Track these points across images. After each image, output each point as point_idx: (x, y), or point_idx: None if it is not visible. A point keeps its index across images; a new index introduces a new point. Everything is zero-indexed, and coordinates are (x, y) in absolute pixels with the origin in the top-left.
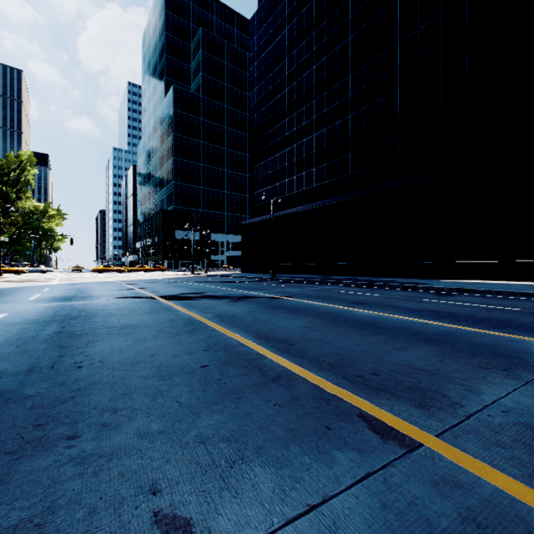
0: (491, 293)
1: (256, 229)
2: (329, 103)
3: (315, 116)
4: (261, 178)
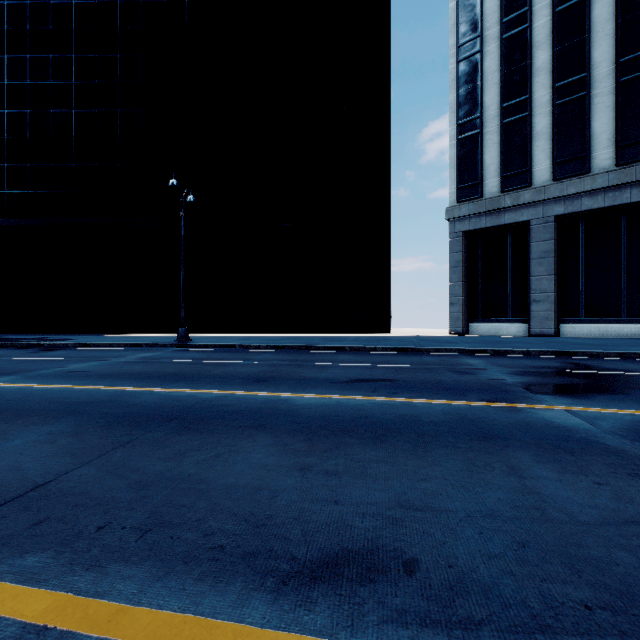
0: (107, 346)
1: None
2: None
3: None
4: None
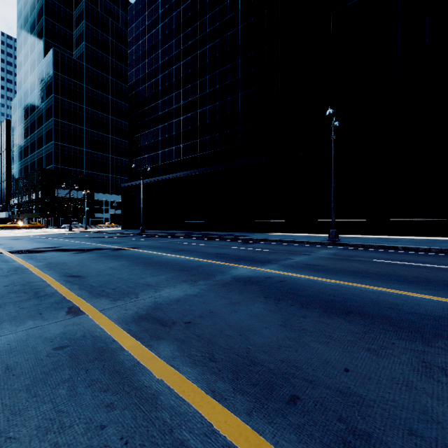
0: (277, 241)
1: (134, 192)
2: (193, 94)
3: (182, 102)
4: (139, 147)
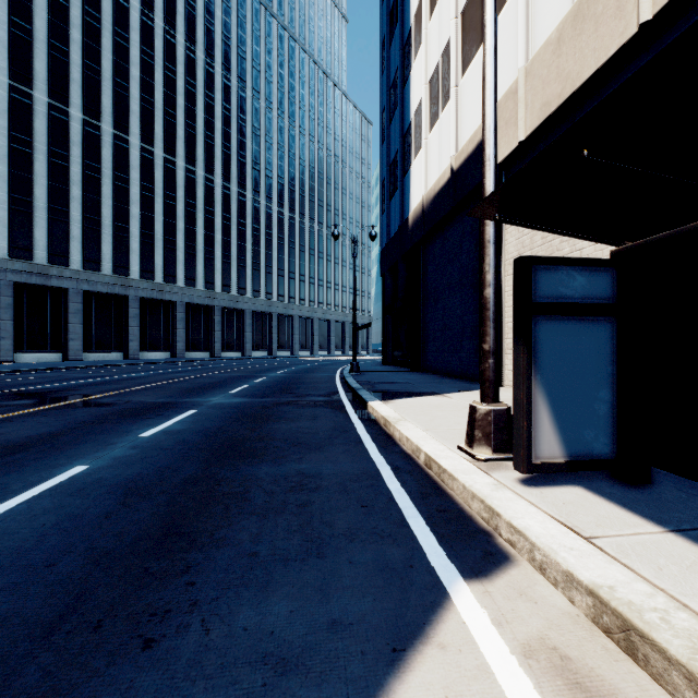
0: None
1: None
2: None
3: None
4: None
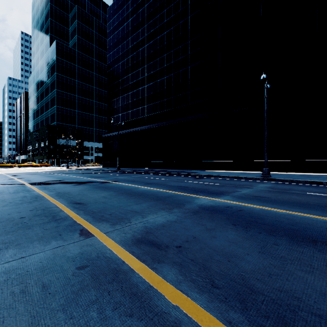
0: (221, 177)
1: (112, 140)
2: (154, 68)
3: (146, 75)
4: (115, 108)
